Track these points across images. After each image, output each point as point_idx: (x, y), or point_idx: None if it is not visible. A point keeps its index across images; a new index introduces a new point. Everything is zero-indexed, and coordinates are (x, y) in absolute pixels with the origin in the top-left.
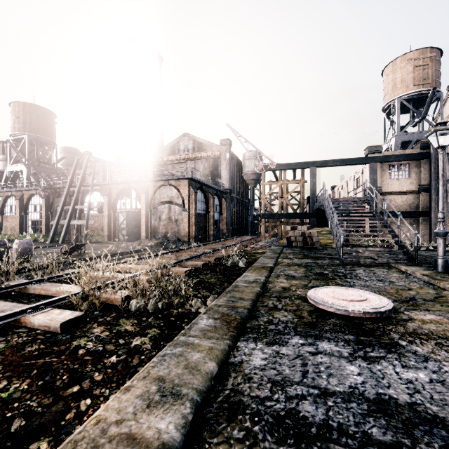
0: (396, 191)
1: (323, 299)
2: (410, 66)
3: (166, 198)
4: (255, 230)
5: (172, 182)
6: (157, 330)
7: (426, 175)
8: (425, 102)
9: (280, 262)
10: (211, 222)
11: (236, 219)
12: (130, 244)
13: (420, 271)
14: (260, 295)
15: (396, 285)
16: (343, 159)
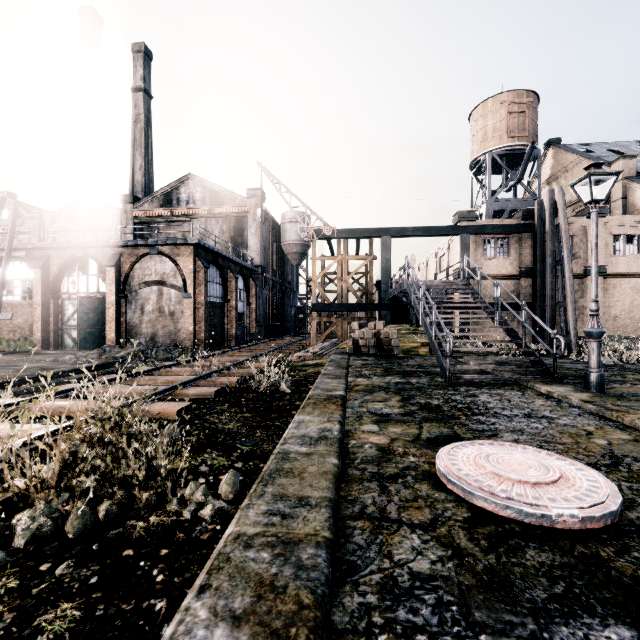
0: (493, 275)
1: (483, 486)
2: (503, 112)
3: (154, 275)
4: (299, 328)
5: (165, 250)
6: (73, 607)
7: (528, 255)
8: (519, 161)
9: (352, 383)
10: (232, 316)
11: (271, 311)
12: (83, 355)
13: (575, 395)
14: (340, 475)
15: (561, 426)
16: (426, 227)
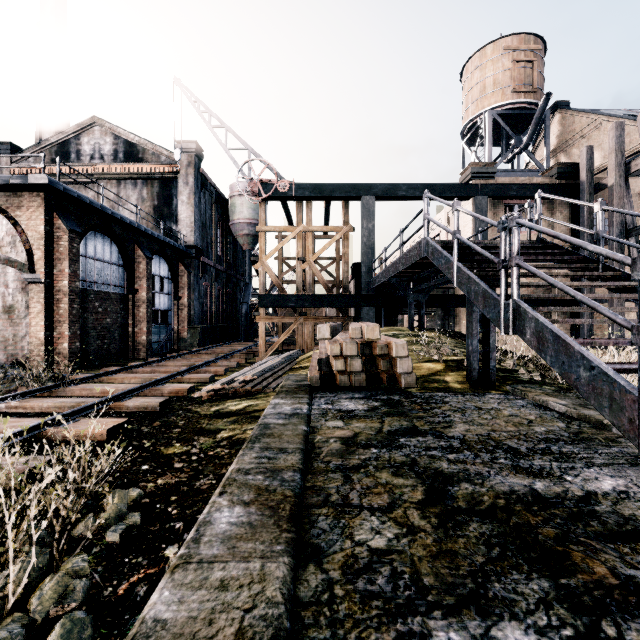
0: None
1: None
2: (507, 60)
3: None
4: (256, 330)
5: None
6: None
7: (565, 228)
8: (520, 128)
9: None
10: (141, 313)
11: (214, 309)
12: None
13: None
14: None
15: None
16: (427, 184)
